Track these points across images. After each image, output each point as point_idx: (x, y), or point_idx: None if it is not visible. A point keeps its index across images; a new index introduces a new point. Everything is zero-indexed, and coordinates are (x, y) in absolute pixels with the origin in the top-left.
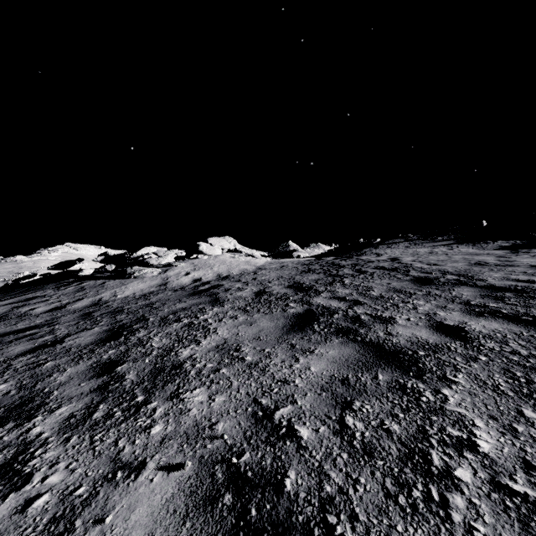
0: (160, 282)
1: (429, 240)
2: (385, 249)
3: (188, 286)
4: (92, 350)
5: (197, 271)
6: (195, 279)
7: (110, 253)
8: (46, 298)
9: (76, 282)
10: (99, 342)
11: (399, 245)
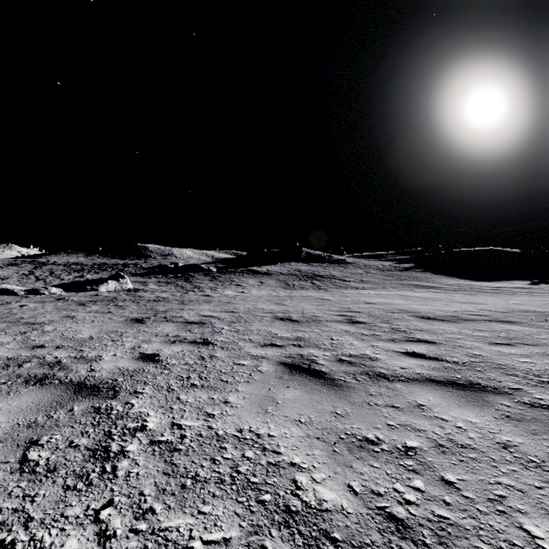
0: None
1: (76, 254)
2: (53, 256)
3: None
4: None
5: None
6: None
7: None
8: None
9: None
10: None
11: (61, 255)
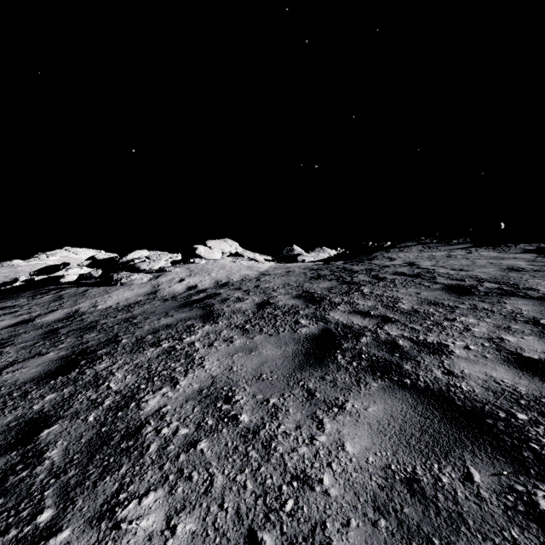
0: (149, 290)
1: (444, 244)
2: (397, 252)
3: (180, 294)
4: (26, 392)
5: (192, 277)
6: (190, 286)
7: (99, 257)
8: (15, 309)
9: (56, 290)
10: (42, 378)
11: (412, 249)
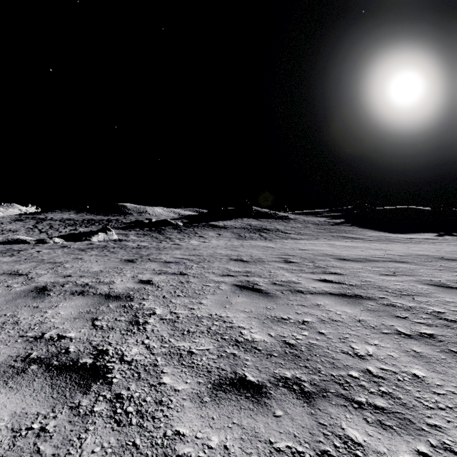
0: None
1: (68, 212)
2: (50, 214)
3: None
4: None
5: None
6: None
7: None
8: None
9: None
10: None
11: (56, 213)
